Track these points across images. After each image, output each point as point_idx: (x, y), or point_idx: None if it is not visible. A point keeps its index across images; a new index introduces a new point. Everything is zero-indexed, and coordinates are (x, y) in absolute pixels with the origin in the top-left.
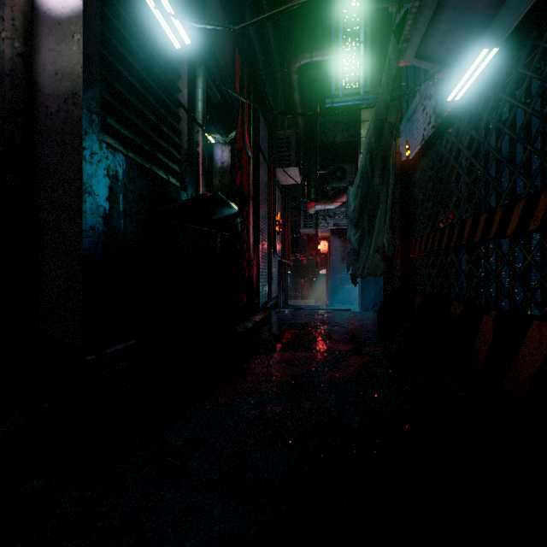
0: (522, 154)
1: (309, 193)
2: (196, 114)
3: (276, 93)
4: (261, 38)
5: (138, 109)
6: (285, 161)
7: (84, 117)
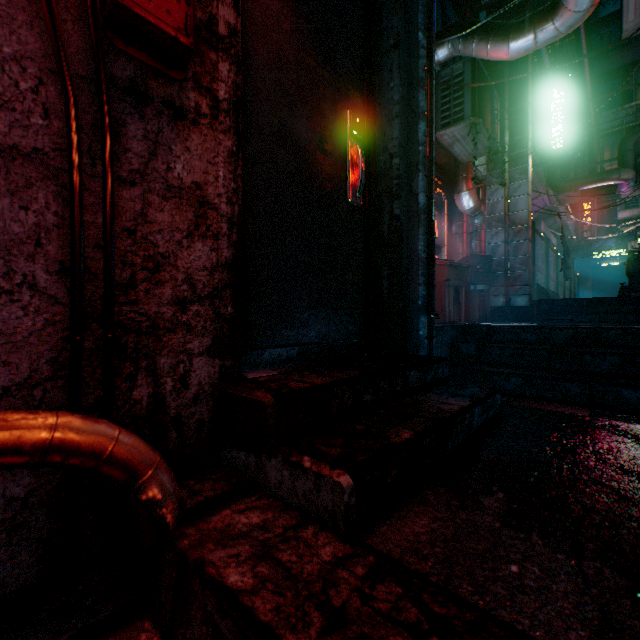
0: None
1: None
2: None
3: None
4: None
5: None
6: None
7: None
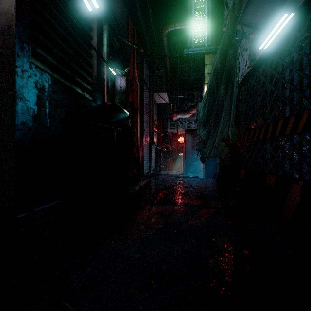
0: (305, 82)
1: (173, 108)
2: (102, 54)
3: (154, 51)
4: (145, 19)
5: (61, 46)
6: (159, 89)
7: (16, 44)
